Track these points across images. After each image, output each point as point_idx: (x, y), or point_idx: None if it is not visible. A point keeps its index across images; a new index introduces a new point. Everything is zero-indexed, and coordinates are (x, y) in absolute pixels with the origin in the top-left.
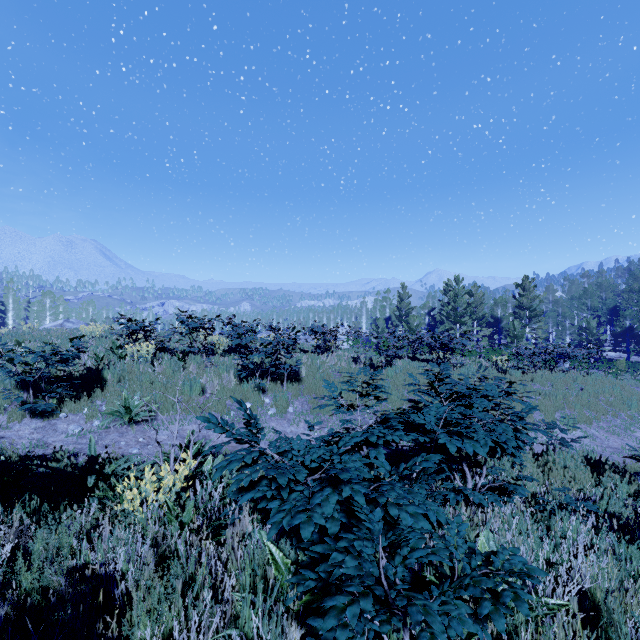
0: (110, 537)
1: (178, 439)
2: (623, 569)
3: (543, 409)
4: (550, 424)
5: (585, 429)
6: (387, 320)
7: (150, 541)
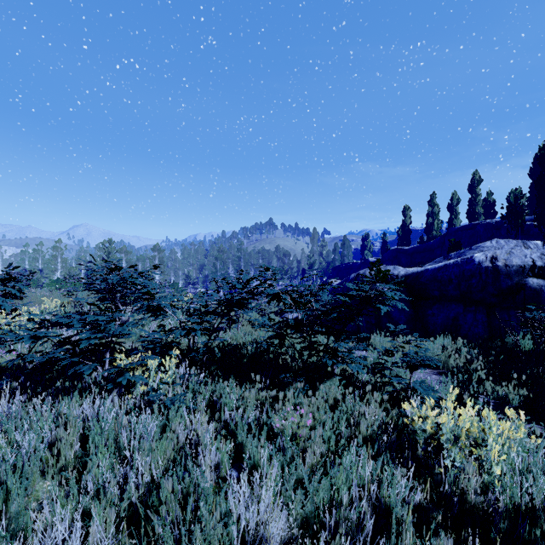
0: None
1: None
2: None
3: None
4: None
5: None
6: (40, 271)
7: None
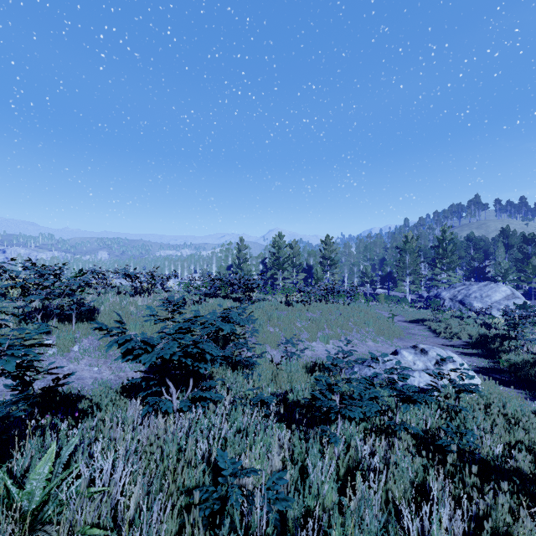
0: None
1: None
2: (243, 444)
3: (309, 331)
4: (288, 341)
5: (336, 343)
6: (230, 267)
7: None
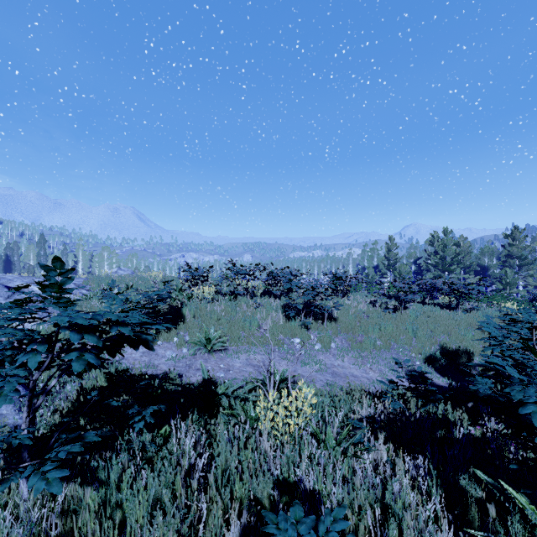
0: (281, 454)
1: (250, 367)
2: None
3: None
4: None
5: None
6: (375, 268)
7: (332, 464)
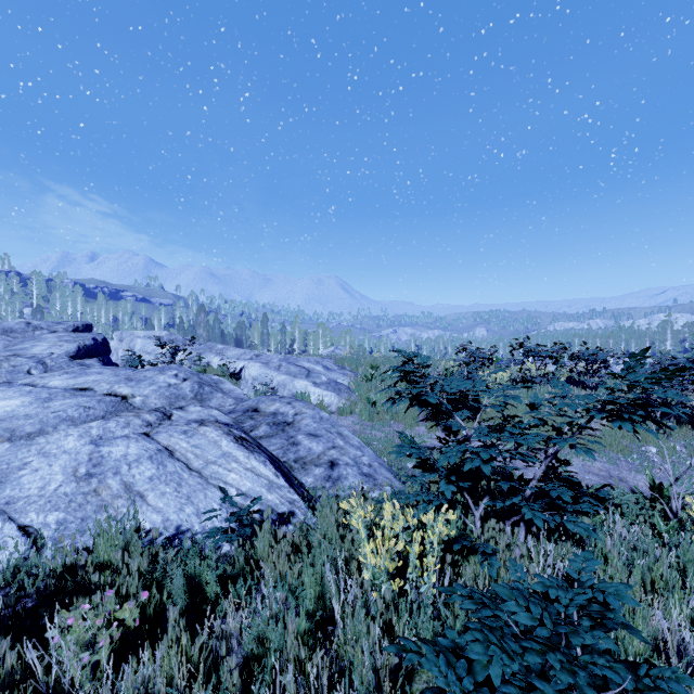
0: None
1: (592, 475)
2: None
3: None
4: None
5: None
6: None
7: None
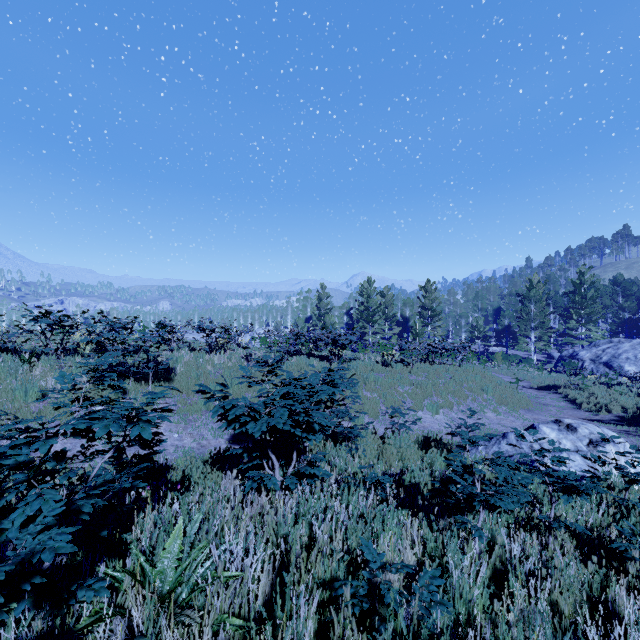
0: None
1: None
2: (368, 532)
3: (414, 397)
4: (395, 409)
5: (447, 413)
6: (308, 319)
7: None
